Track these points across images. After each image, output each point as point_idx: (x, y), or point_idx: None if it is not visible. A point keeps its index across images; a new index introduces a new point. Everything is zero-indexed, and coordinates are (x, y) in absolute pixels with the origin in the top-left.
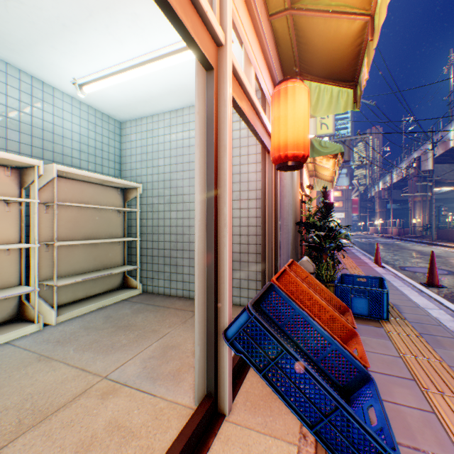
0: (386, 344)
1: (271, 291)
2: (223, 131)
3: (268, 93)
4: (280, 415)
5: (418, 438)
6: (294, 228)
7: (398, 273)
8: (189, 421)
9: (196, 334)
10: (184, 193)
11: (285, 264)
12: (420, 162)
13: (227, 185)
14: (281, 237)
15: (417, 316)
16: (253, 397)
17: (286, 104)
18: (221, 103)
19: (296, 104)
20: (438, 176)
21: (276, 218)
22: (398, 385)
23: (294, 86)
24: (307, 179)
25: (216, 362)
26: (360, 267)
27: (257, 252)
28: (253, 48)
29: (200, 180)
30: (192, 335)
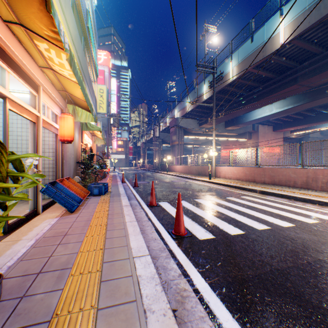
0: (98, 199)
1: (56, 183)
2: (40, 139)
3: (58, 114)
4: (58, 211)
5: (90, 207)
6: (76, 165)
7: (129, 184)
8: (30, 212)
9: (30, 195)
10: (9, 147)
11: (65, 177)
12: (154, 131)
13: (41, 153)
14: (65, 168)
15: (115, 193)
16: (50, 211)
17: (65, 122)
18: (39, 131)
19: (69, 123)
20: (165, 139)
21: (62, 161)
22: (93, 203)
23: (68, 116)
24: (90, 138)
25: (37, 200)
26: (113, 182)
27: (54, 175)
28: (51, 105)
29: (32, 151)
30: (22, 207)
